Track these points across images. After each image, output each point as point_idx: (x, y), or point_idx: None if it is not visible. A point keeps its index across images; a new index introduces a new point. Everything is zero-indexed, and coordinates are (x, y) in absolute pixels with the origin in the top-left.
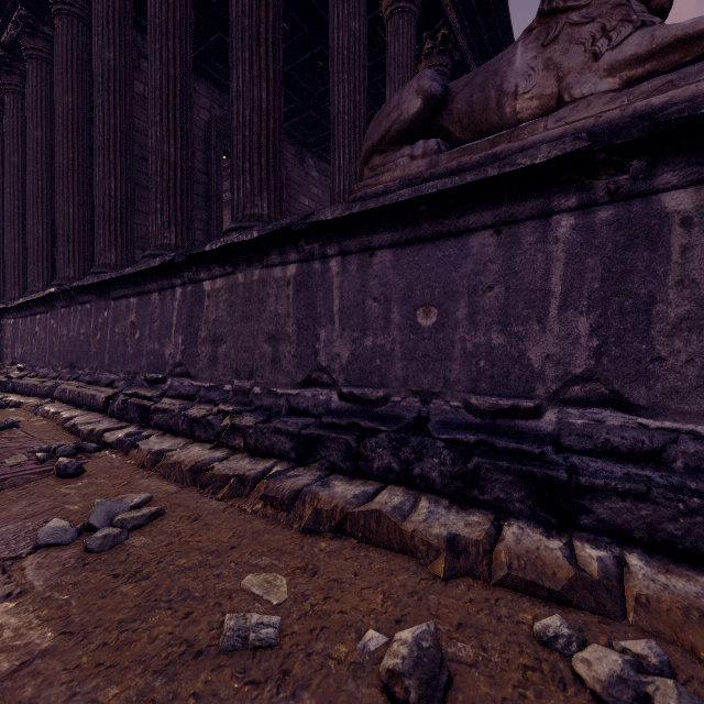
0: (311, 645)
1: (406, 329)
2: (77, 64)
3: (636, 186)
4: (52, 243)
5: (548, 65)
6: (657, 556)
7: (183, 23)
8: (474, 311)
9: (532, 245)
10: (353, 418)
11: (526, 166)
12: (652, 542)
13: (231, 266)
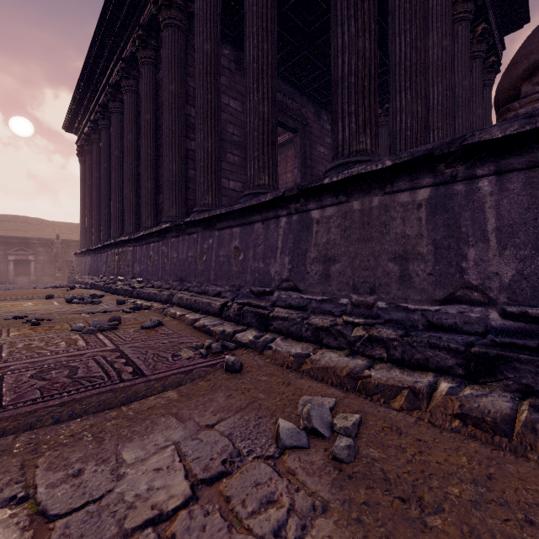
0: None
1: None
2: (177, 61)
3: None
4: (156, 193)
5: None
6: None
7: (272, 7)
8: None
9: None
10: None
11: None
12: None
13: (344, 196)
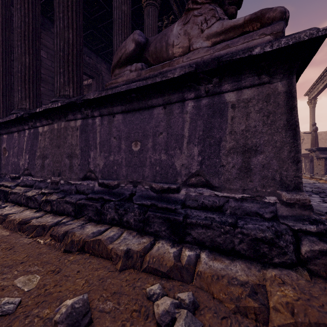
0: (32, 311)
1: (127, 152)
2: None
3: (215, 89)
4: None
5: (185, 33)
6: (213, 252)
7: None
8: (155, 144)
9: (178, 114)
10: (101, 195)
11: (171, 78)
12: (212, 247)
13: (51, 120)
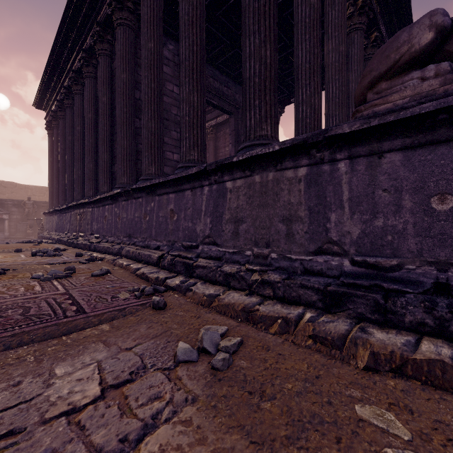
0: None
1: (419, 213)
2: (128, 54)
3: None
4: (111, 163)
5: None
6: None
7: (201, 17)
8: None
9: None
10: (374, 280)
11: None
12: None
13: (249, 171)
